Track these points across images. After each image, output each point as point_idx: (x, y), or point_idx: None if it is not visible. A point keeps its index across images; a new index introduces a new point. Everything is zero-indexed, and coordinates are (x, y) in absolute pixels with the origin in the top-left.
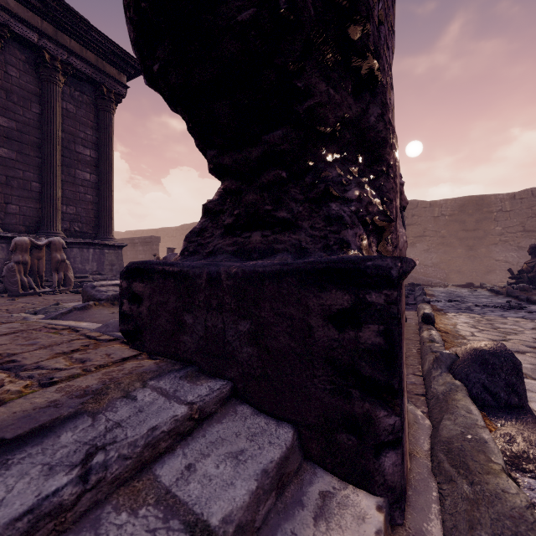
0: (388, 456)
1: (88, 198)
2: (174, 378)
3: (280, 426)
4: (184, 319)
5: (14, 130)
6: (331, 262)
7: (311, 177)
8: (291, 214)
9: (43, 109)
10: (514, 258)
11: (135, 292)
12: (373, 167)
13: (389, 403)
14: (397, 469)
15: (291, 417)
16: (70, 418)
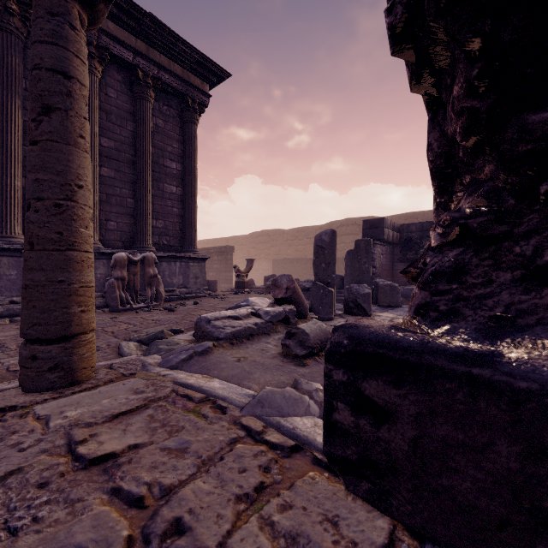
0: None
1: (174, 212)
2: None
3: None
4: None
5: (113, 149)
6: None
7: None
8: None
9: (136, 126)
10: None
11: (367, 396)
12: None
13: None
14: None
15: None
16: None
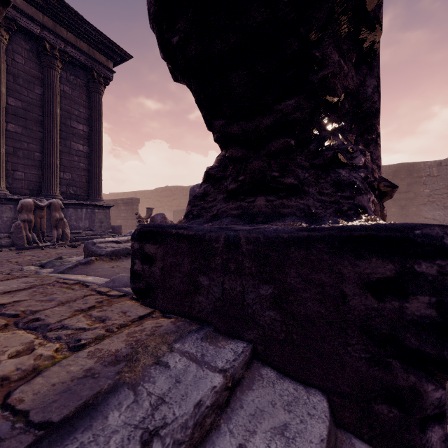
0: (434, 431)
1: (81, 166)
2: (196, 340)
3: (310, 393)
4: (199, 280)
5: (20, 108)
6: (368, 229)
7: (315, 145)
8: (298, 180)
9: (44, 90)
10: (441, 216)
11: (147, 253)
12: (364, 135)
13: (435, 376)
14: (444, 445)
15: (319, 383)
16: (112, 392)
